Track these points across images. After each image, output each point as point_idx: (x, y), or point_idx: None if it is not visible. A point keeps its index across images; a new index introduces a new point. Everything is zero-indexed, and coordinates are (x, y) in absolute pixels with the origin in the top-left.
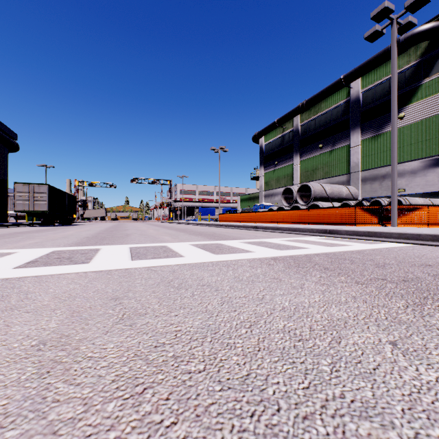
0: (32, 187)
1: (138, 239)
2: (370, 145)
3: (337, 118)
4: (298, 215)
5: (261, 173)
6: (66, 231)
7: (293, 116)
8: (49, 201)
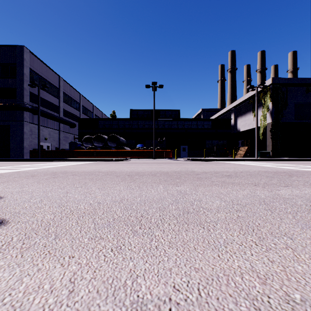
0: None
1: None
2: None
3: None
4: None
5: None
6: None
7: None
8: None
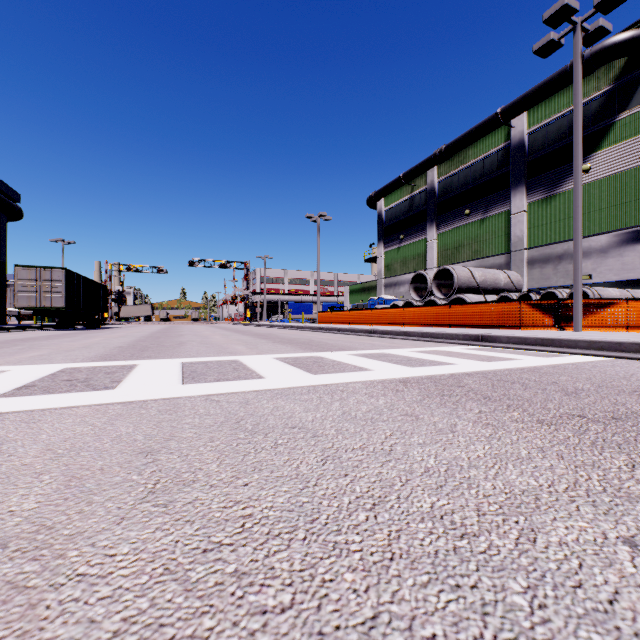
0: (41, 272)
1: (197, 349)
2: (540, 211)
3: (492, 171)
4: (435, 314)
5: (380, 252)
6: (90, 337)
7: (427, 169)
8: (67, 293)
